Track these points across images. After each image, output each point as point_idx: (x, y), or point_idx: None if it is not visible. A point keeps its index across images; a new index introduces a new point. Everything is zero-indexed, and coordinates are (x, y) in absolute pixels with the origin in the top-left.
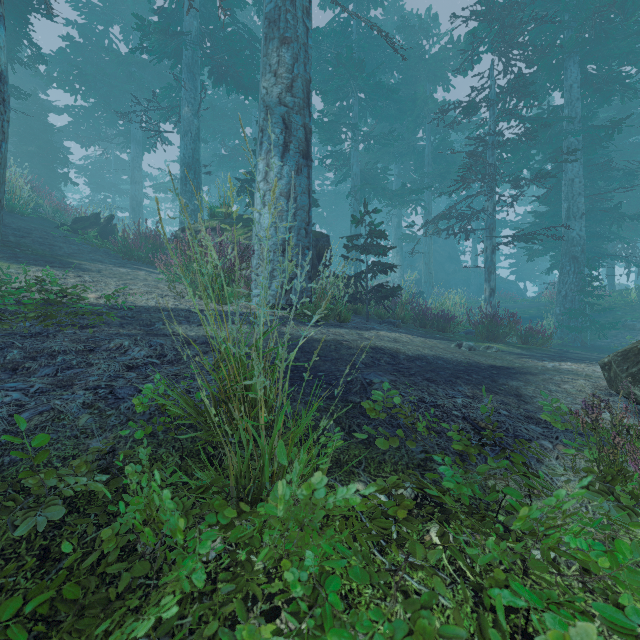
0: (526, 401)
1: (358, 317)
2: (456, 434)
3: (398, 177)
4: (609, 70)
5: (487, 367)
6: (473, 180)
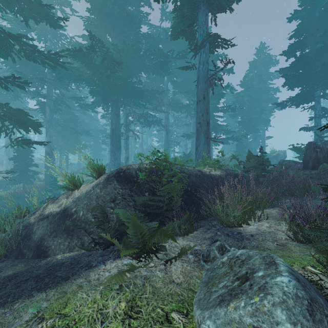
0: None
1: None
2: None
3: None
4: None
5: None
6: None
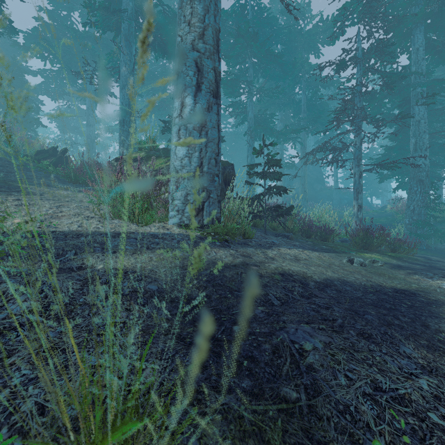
0: None
1: (257, 230)
2: None
3: (281, 121)
4: None
5: (393, 293)
6: (346, 120)
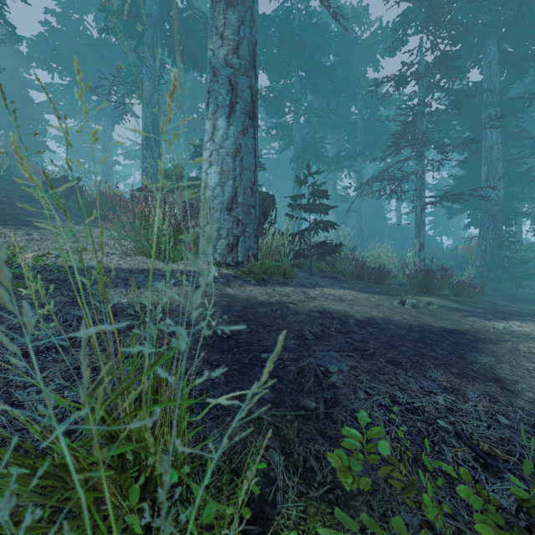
0: (510, 389)
1: (301, 271)
2: (472, 493)
3: (334, 146)
4: (526, 47)
5: (440, 332)
6: (405, 145)
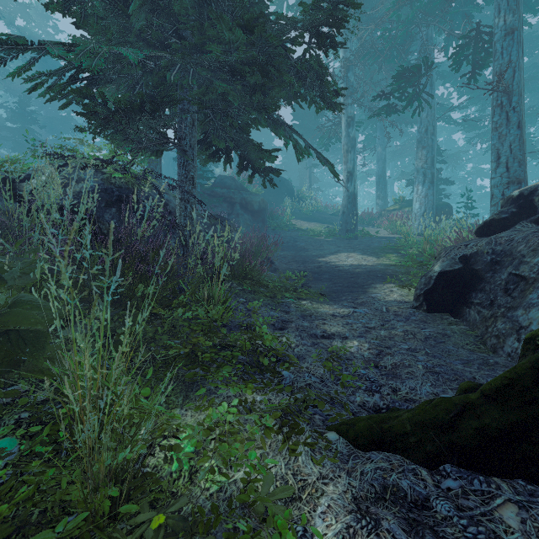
0: None
1: None
2: None
3: None
4: None
5: None
6: None
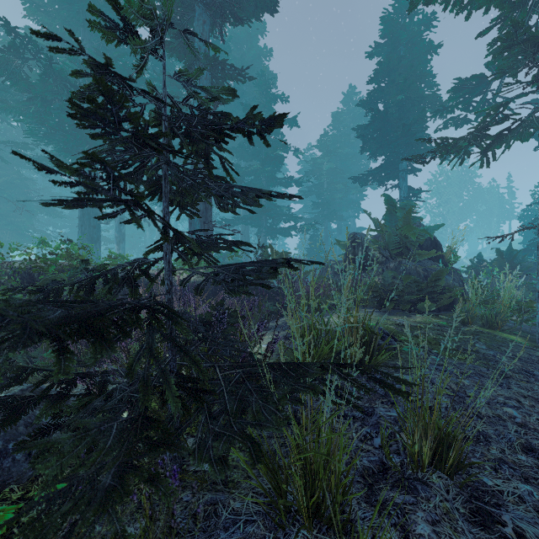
0: None
1: None
2: None
3: None
4: None
5: None
6: None
